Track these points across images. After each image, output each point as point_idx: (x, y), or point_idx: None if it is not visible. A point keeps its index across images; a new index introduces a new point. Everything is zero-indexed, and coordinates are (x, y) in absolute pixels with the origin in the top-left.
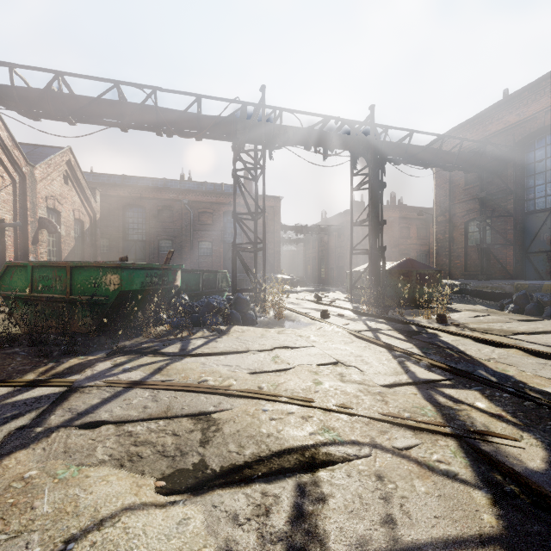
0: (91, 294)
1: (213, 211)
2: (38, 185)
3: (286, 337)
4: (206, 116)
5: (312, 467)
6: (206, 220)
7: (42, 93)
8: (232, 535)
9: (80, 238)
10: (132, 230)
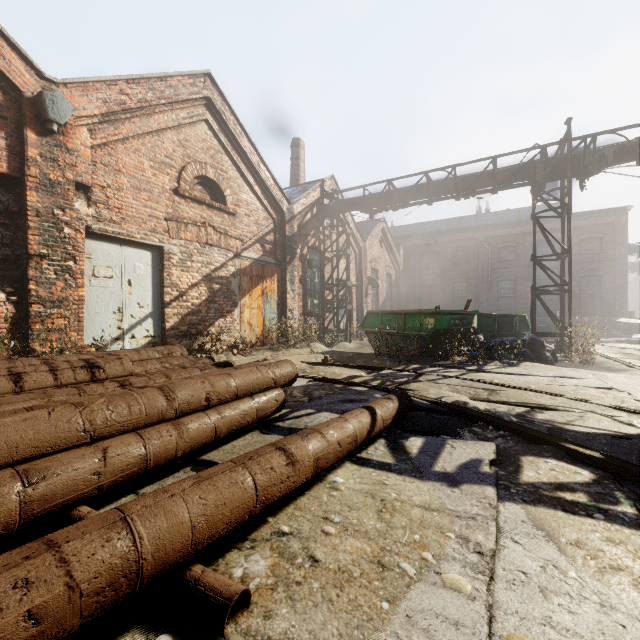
0: (416, 331)
1: (516, 244)
2: (367, 253)
3: (574, 373)
4: (501, 171)
5: (544, 409)
6: (507, 256)
7: (379, 197)
8: (496, 408)
9: (389, 288)
10: (427, 276)
